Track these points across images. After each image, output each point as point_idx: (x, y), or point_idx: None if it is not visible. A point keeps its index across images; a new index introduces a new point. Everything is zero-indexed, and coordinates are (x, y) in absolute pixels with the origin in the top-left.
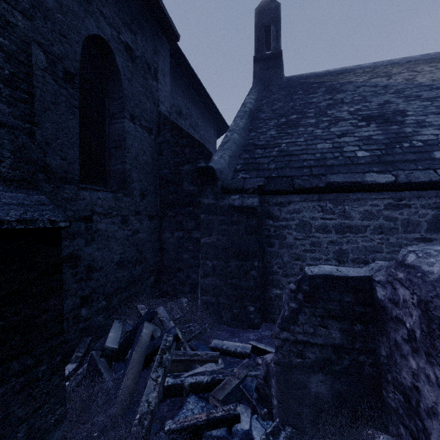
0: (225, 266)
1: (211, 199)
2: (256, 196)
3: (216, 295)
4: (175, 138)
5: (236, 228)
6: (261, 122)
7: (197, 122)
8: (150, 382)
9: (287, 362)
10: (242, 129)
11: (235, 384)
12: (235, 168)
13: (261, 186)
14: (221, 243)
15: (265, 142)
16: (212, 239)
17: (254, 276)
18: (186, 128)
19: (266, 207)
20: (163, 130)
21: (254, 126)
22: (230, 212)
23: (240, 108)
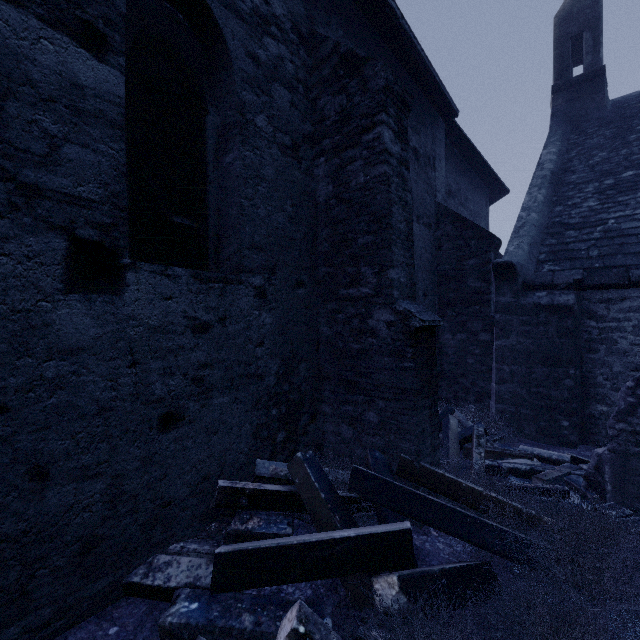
0: (528, 372)
1: (509, 297)
2: (571, 292)
3: (516, 404)
4: (458, 230)
5: (543, 330)
6: (571, 188)
7: (466, 195)
8: (475, 454)
9: (623, 450)
10: (542, 204)
11: (558, 475)
12: (537, 259)
13: (579, 280)
14: (523, 347)
15: (579, 220)
16: (511, 342)
17: (568, 385)
18: (455, 208)
19: (585, 305)
20: (443, 223)
21: (559, 196)
22: (535, 311)
23: (535, 171)
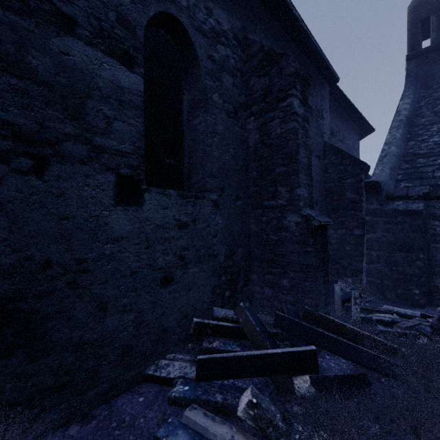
0: (390, 256)
1: (376, 205)
2: (421, 201)
3: (381, 278)
4: (339, 160)
5: (400, 227)
6: (420, 128)
7: (344, 134)
8: (353, 309)
9: None
10: (399, 140)
11: (412, 324)
12: (396, 179)
13: (426, 193)
14: (386, 239)
15: (427, 151)
16: (377, 235)
17: (418, 265)
18: (336, 144)
19: (431, 210)
20: (328, 155)
21: (412, 134)
22: (394, 214)
23: (394, 117)
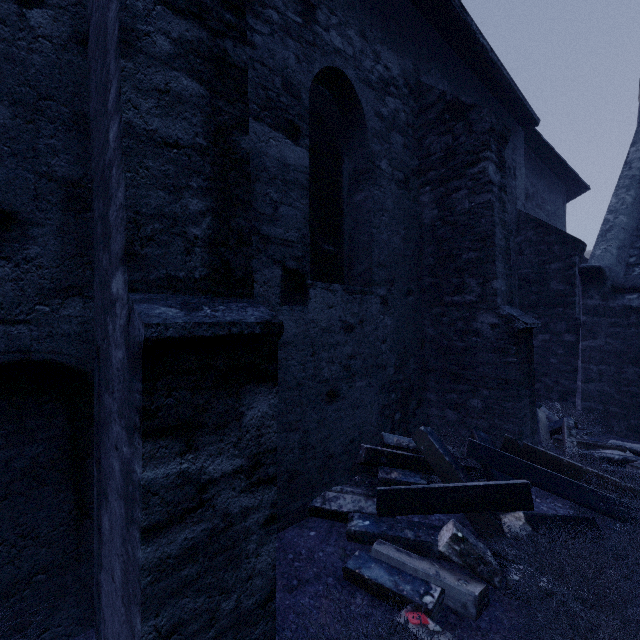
0: (618, 372)
1: (596, 299)
2: None
3: (604, 402)
4: (540, 236)
5: (634, 331)
6: None
7: (543, 196)
8: (568, 442)
9: None
10: (630, 206)
11: None
12: (627, 262)
13: None
14: (612, 347)
15: None
16: (598, 342)
17: None
18: (532, 211)
19: None
20: (524, 229)
21: None
22: (625, 313)
23: (622, 171)
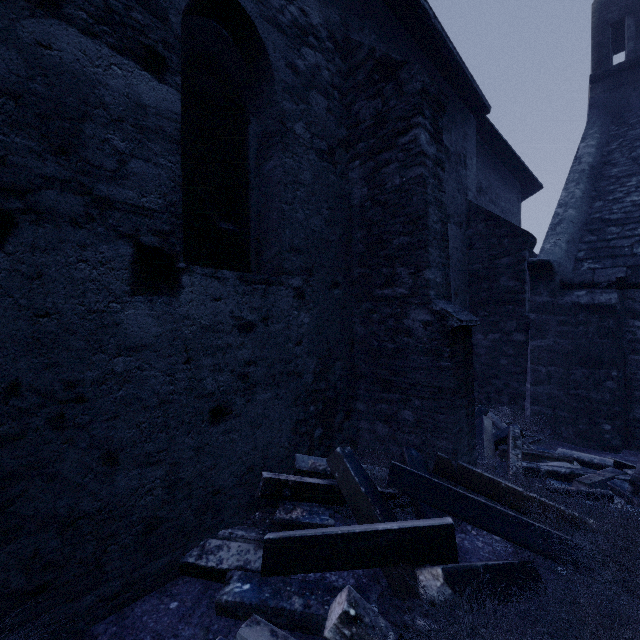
0: (566, 374)
1: (545, 296)
2: (614, 291)
3: (553, 406)
4: (490, 229)
5: (582, 330)
6: (612, 182)
7: (497, 192)
8: (512, 455)
9: None
10: (580, 200)
11: (601, 479)
12: (576, 257)
13: (622, 279)
14: (560, 347)
15: (621, 215)
16: (547, 342)
17: (610, 387)
18: (486, 206)
19: (629, 304)
20: (475, 222)
21: (598, 191)
22: (574, 311)
23: (572, 166)
